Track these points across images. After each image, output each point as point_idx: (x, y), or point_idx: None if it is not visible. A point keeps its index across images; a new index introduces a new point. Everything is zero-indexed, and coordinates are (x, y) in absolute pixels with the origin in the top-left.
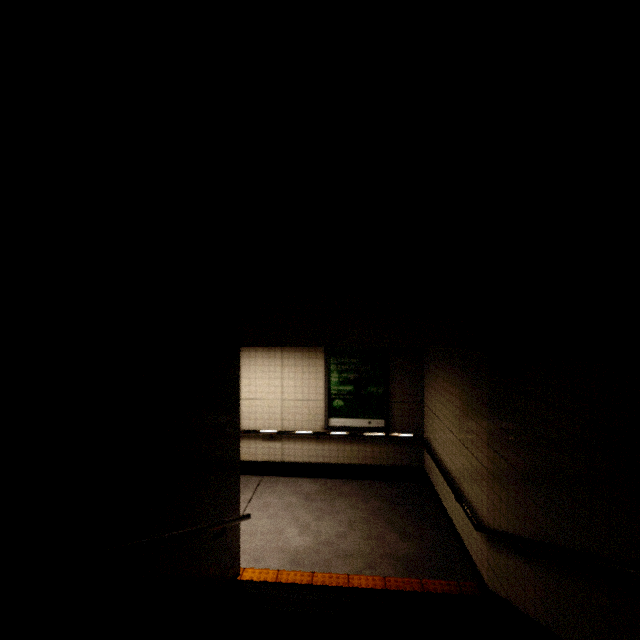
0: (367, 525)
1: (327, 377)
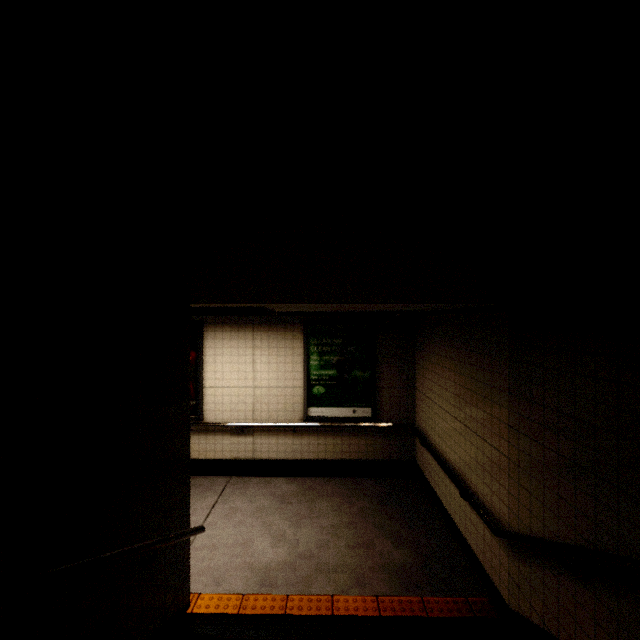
0: (353, 530)
1: (306, 360)
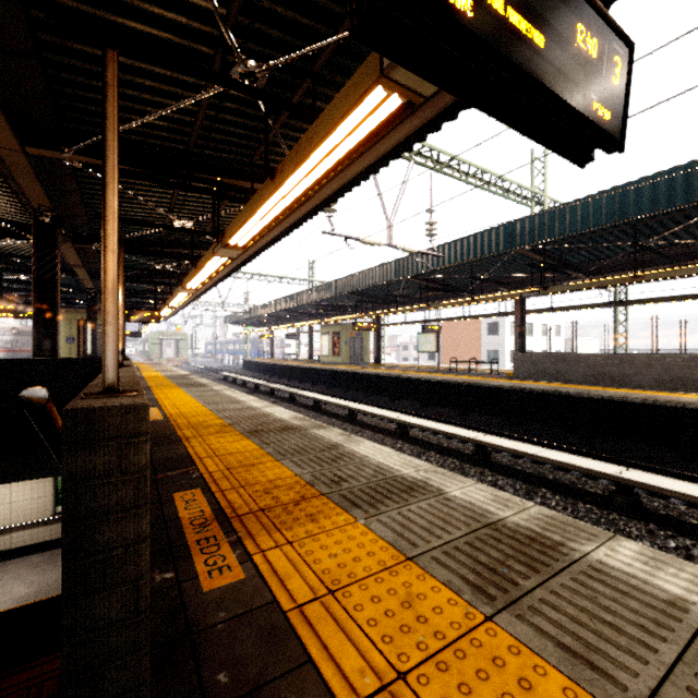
0: None
1: (55, 479)
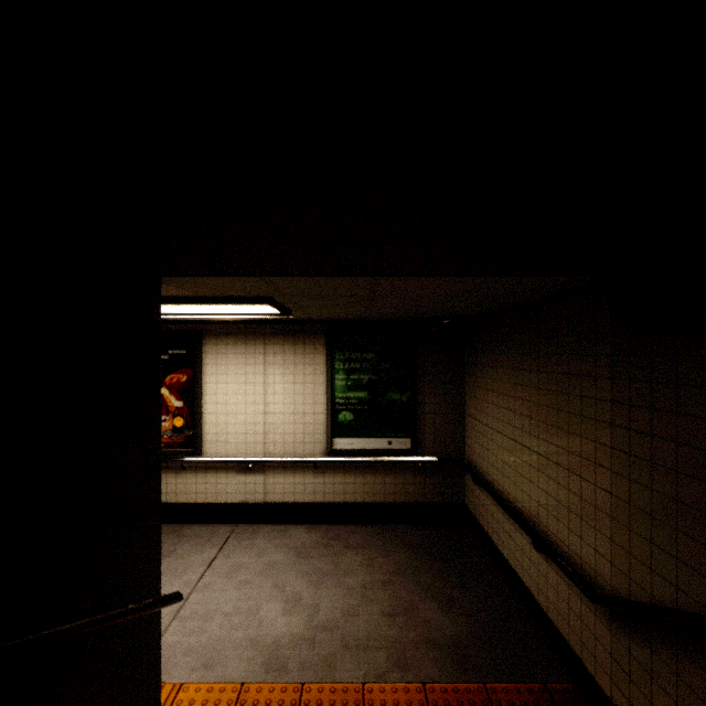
0: (390, 592)
1: (330, 379)
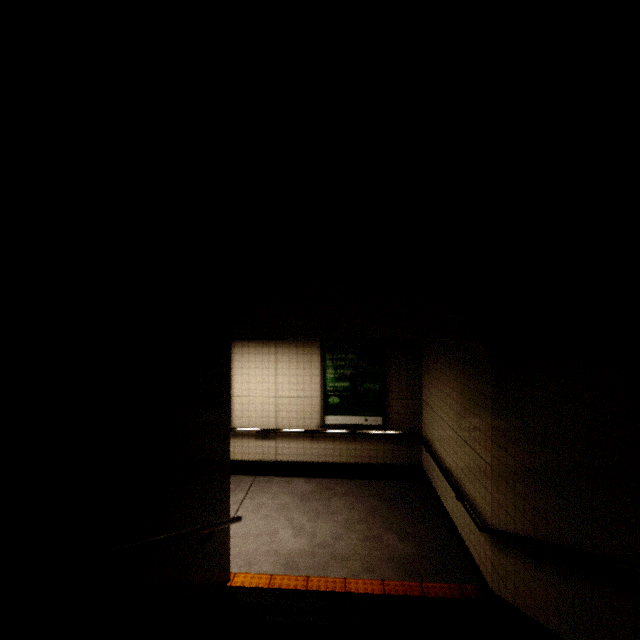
0: (364, 526)
1: (322, 373)
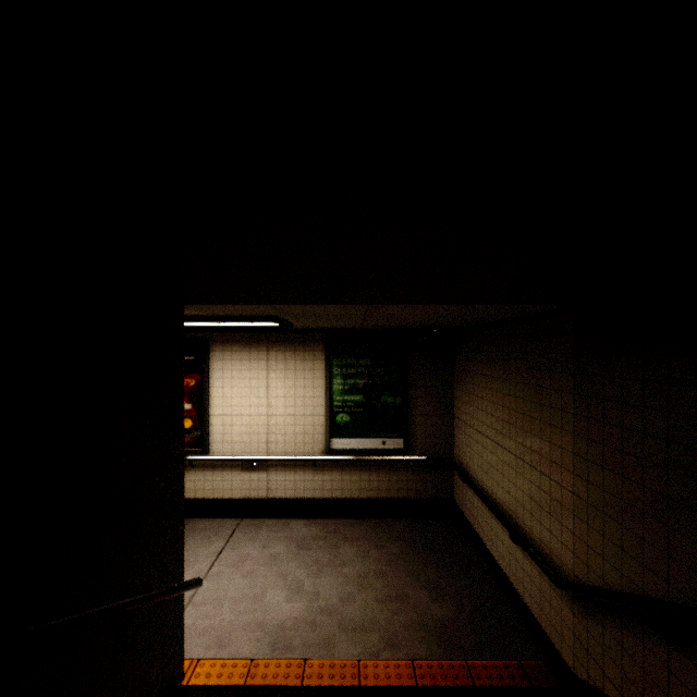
0: (383, 580)
1: (328, 384)
